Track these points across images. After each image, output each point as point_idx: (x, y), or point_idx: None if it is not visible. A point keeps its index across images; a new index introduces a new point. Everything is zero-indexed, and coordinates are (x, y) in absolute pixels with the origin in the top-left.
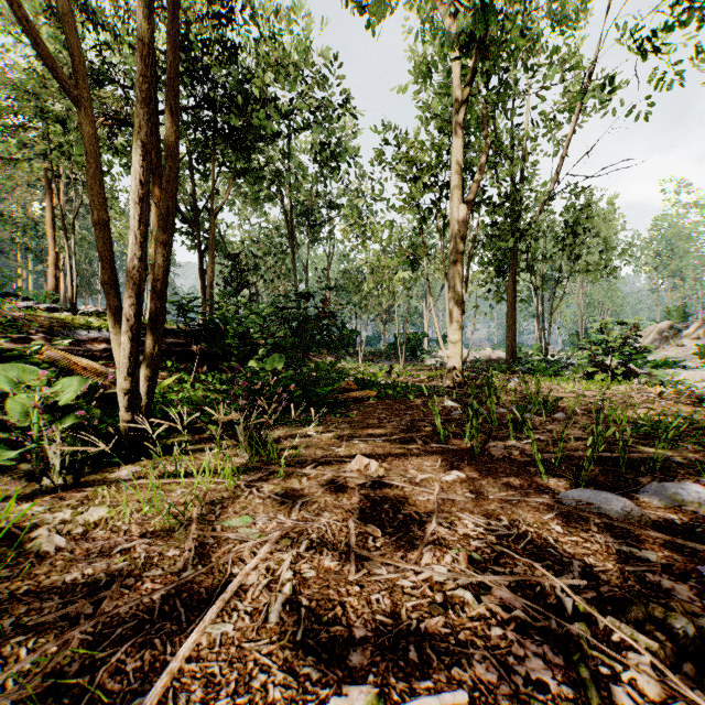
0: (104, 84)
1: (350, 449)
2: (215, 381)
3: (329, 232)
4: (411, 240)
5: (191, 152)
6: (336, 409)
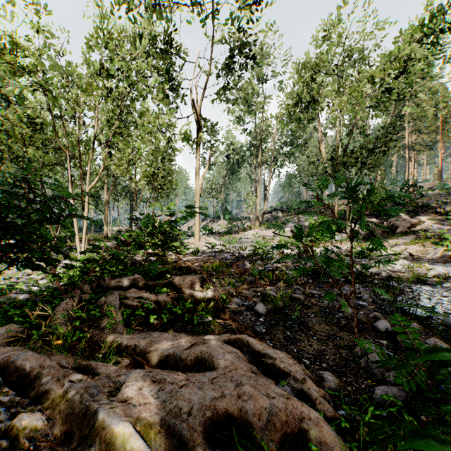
0: None
1: None
2: None
3: None
4: None
5: None
6: None
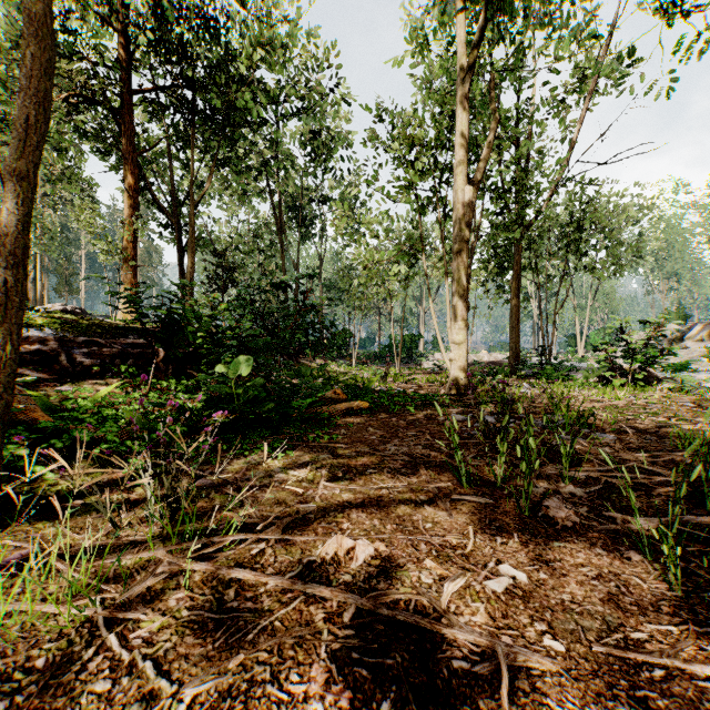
0: (70, 58)
1: (327, 506)
2: (180, 389)
3: (322, 230)
4: (408, 234)
5: (167, 135)
6: (317, 428)
